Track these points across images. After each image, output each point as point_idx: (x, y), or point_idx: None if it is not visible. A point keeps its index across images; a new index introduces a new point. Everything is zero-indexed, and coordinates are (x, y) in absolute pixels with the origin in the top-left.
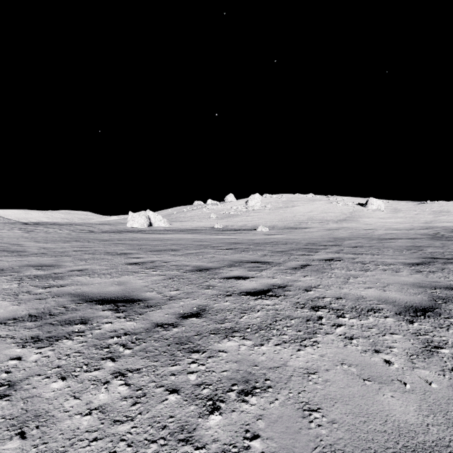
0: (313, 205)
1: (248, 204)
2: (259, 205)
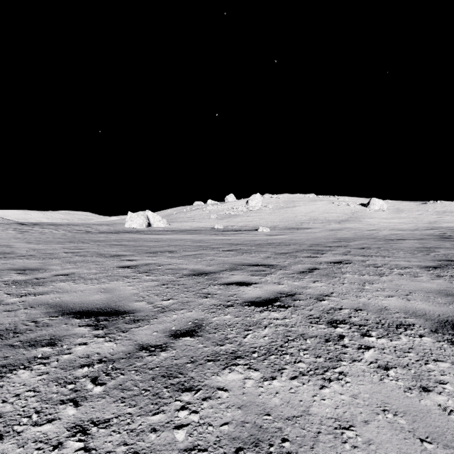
0: (315, 205)
1: (249, 204)
2: (260, 205)
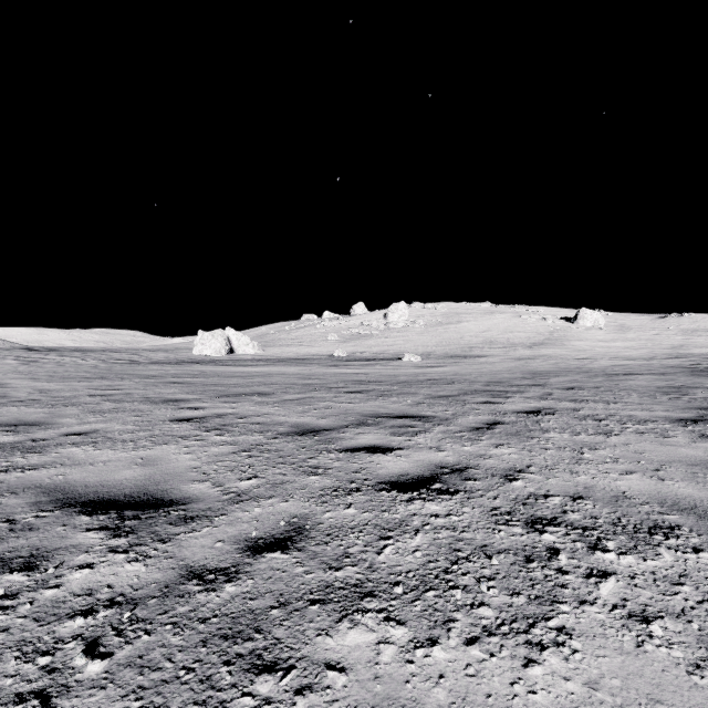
0: (492, 320)
1: (388, 318)
2: (405, 320)
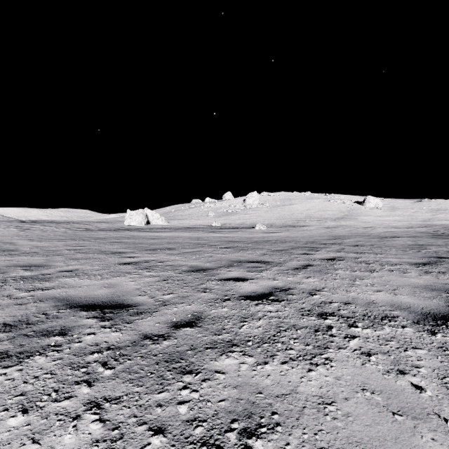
0: (311, 203)
1: (246, 202)
2: (257, 203)
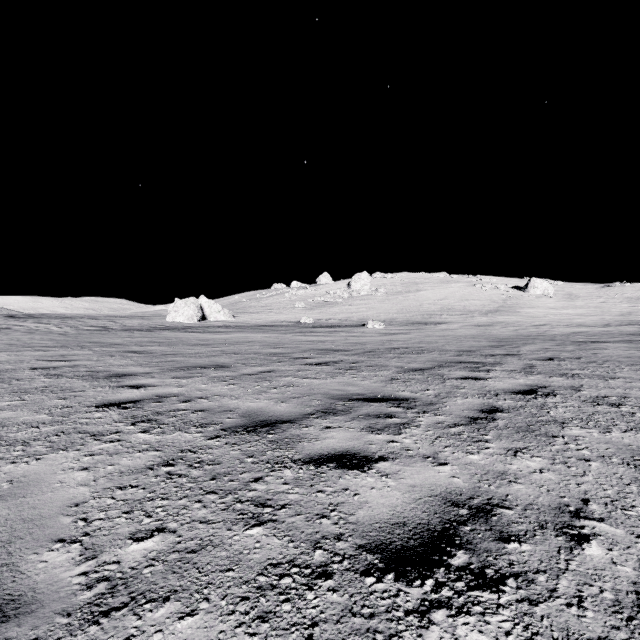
0: (448, 289)
1: (352, 287)
2: (367, 289)
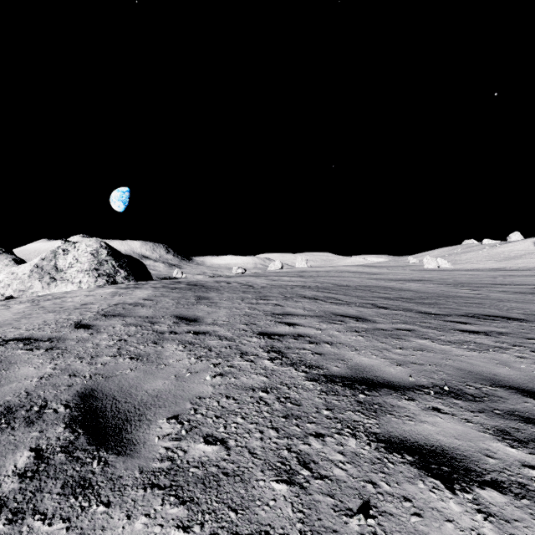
0: None
1: None
2: None
